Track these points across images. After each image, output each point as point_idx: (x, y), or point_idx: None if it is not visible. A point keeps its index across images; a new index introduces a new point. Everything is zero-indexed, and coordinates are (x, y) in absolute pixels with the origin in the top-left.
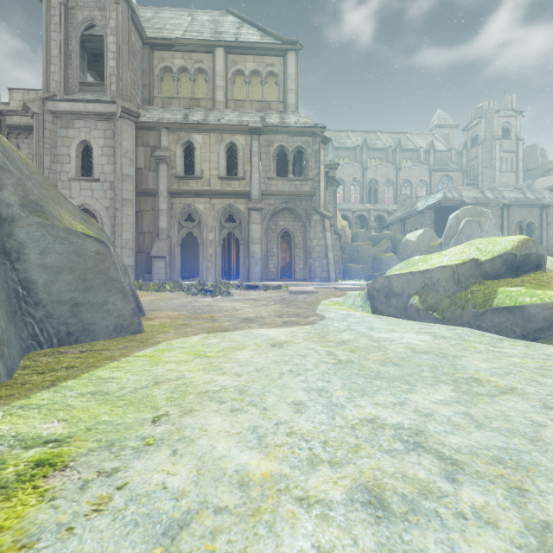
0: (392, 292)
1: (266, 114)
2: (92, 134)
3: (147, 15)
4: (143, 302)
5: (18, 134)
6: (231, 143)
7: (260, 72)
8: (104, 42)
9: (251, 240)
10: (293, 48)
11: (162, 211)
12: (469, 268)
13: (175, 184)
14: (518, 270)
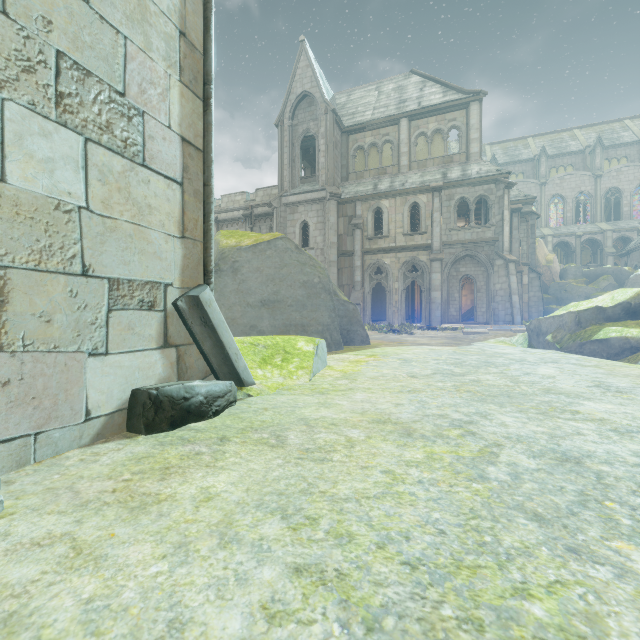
0: (540, 331)
1: (447, 169)
2: (309, 215)
3: (342, 101)
4: None
5: (260, 220)
6: (414, 203)
7: (442, 129)
8: (316, 144)
9: (432, 288)
10: (475, 99)
11: (357, 267)
12: (592, 313)
13: (367, 244)
14: (636, 314)
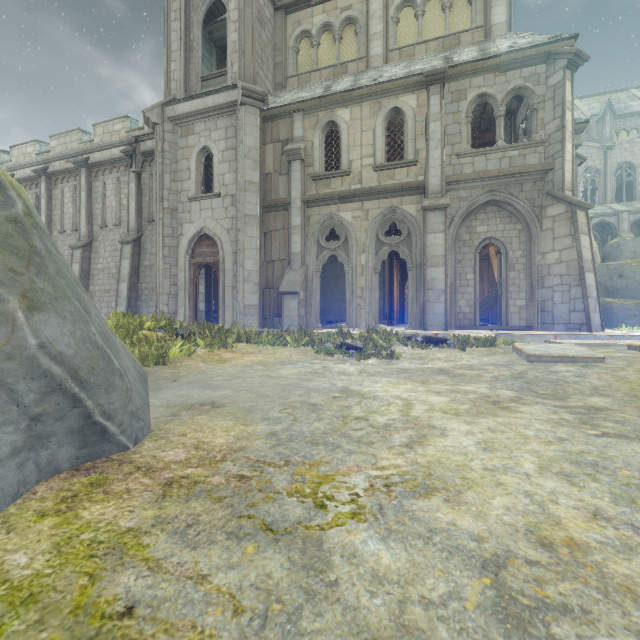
0: None
1: (452, 52)
2: (213, 137)
3: None
4: (229, 371)
5: (151, 160)
6: (393, 111)
7: None
8: (227, 16)
9: (428, 260)
10: None
11: (294, 228)
12: None
13: (313, 188)
14: None
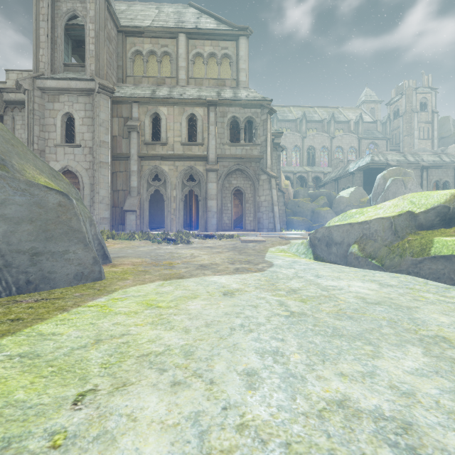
0: (333, 241)
1: (221, 90)
2: (74, 107)
3: (121, 8)
4: (114, 250)
5: (13, 108)
6: (191, 114)
7: (216, 54)
8: (85, 30)
9: (209, 196)
10: (244, 34)
11: (133, 172)
12: (405, 219)
13: (144, 149)
14: (451, 221)
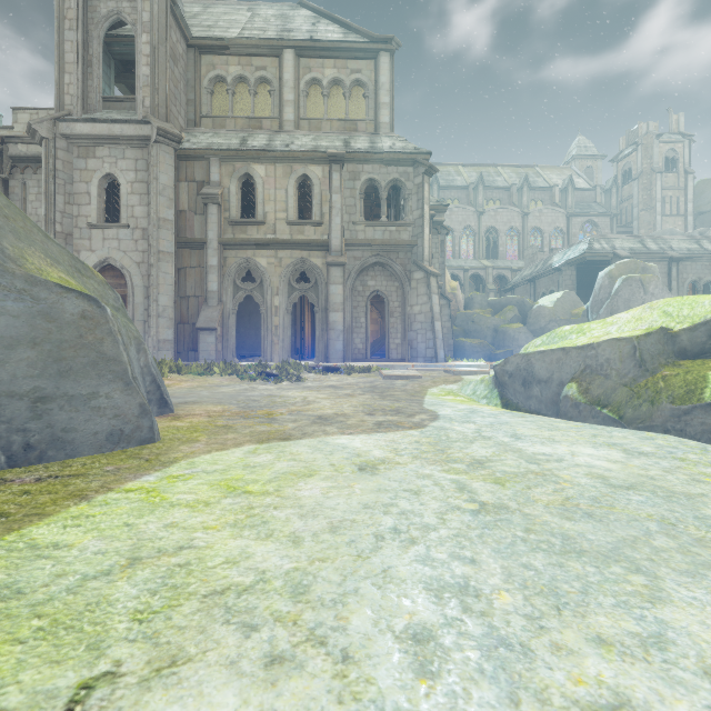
0: (534, 377)
1: (351, 137)
2: (119, 165)
3: (193, 10)
4: (179, 391)
5: (25, 168)
6: (303, 176)
7: (343, 81)
8: (136, 43)
9: (331, 306)
10: (387, 48)
11: (211, 267)
12: (657, 341)
13: (229, 232)
14: None
